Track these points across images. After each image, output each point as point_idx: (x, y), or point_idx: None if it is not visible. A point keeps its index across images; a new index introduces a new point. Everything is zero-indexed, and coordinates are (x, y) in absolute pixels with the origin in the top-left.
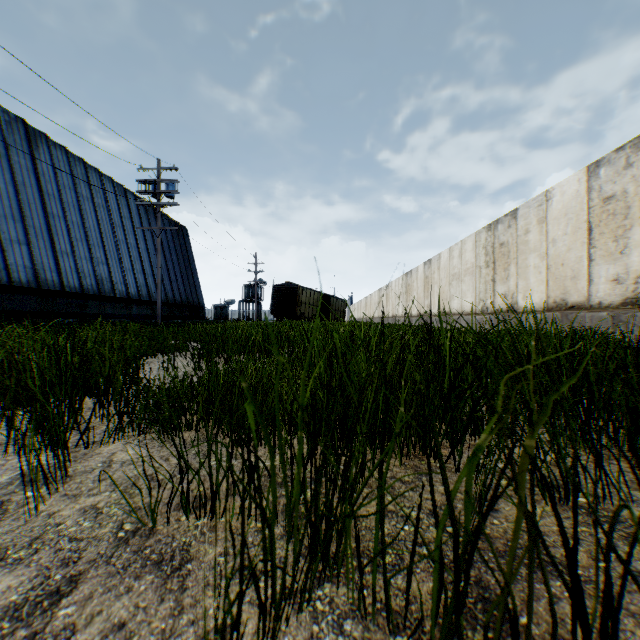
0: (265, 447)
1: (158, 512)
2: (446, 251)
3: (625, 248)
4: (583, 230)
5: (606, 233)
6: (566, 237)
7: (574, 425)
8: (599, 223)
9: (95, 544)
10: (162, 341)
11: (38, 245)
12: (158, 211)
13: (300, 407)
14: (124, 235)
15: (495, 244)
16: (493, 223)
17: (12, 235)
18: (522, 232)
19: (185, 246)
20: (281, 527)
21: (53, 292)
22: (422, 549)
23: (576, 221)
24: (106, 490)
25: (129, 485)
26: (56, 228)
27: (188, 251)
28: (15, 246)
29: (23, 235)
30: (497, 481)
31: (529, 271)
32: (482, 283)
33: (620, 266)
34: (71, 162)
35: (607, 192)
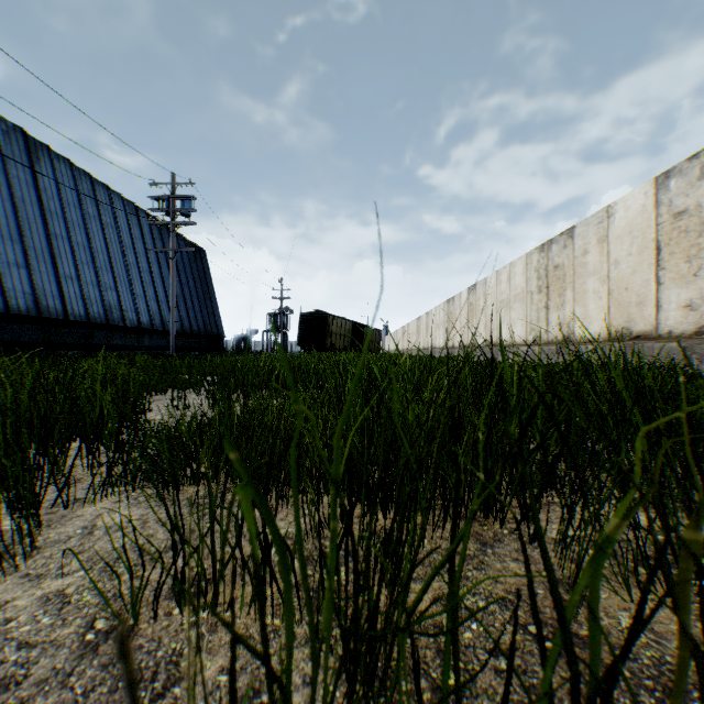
0: (287, 507)
1: (144, 601)
2: (493, 275)
3: (699, 270)
4: (650, 250)
5: (677, 253)
6: (630, 258)
7: (673, 480)
8: (669, 242)
9: (52, 653)
10: (174, 375)
11: (39, 268)
12: (172, 231)
13: (333, 482)
14: (135, 258)
15: (549, 267)
16: (546, 243)
17: (10, 257)
18: (580, 253)
19: (203, 270)
20: (306, 625)
21: (56, 321)
22: (499, 661)
23: (642, 240)
24: (81, 568)
25: (112, 560)
26: (59, 250)
27: (206, 276)
28: (13, 269)
29: (22, 257)
30: (641, 595)
31: (588, 297)
32: (534, 310)
33: (693, 290)
34: (76, 177)
35: (678, 206)
